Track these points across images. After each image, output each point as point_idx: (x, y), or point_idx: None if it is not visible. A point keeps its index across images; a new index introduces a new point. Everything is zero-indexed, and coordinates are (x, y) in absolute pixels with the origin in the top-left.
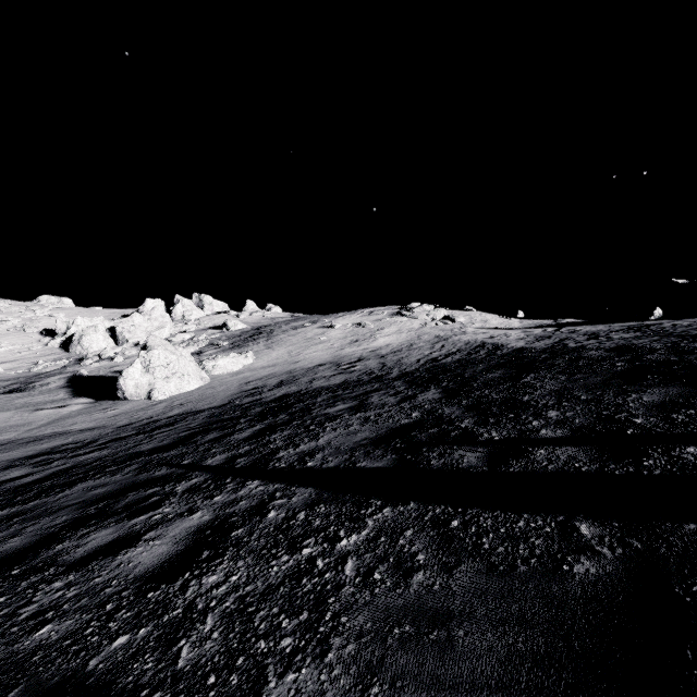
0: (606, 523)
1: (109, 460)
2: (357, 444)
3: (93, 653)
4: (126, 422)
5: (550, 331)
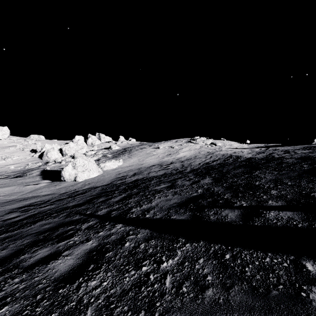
0: None
1: (54, 210)
2: (171, 206)
3: None
4: (64, 191)
5: (263, 149)
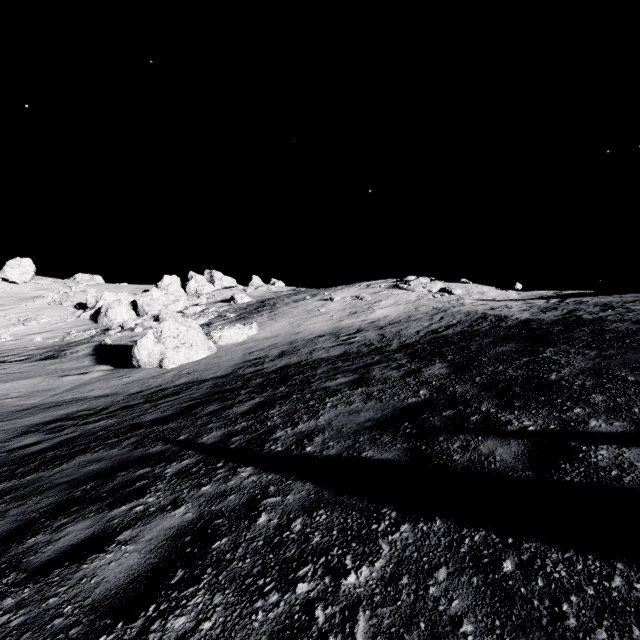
0: None
1: (113, 430)
2: (361, 427)
3: None
4: (138, 389)
5: (554, 302)
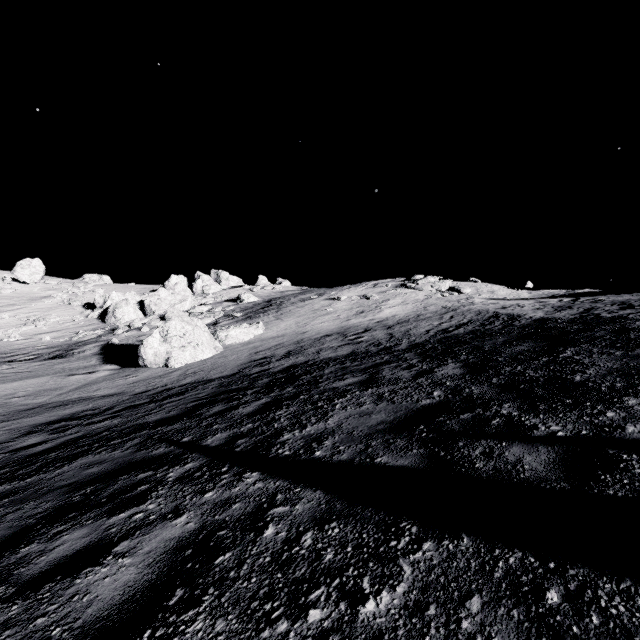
0: None
1: (116, 430)
2: (373, 430)
3: None
4: (143, 389)
5: (567, 301)
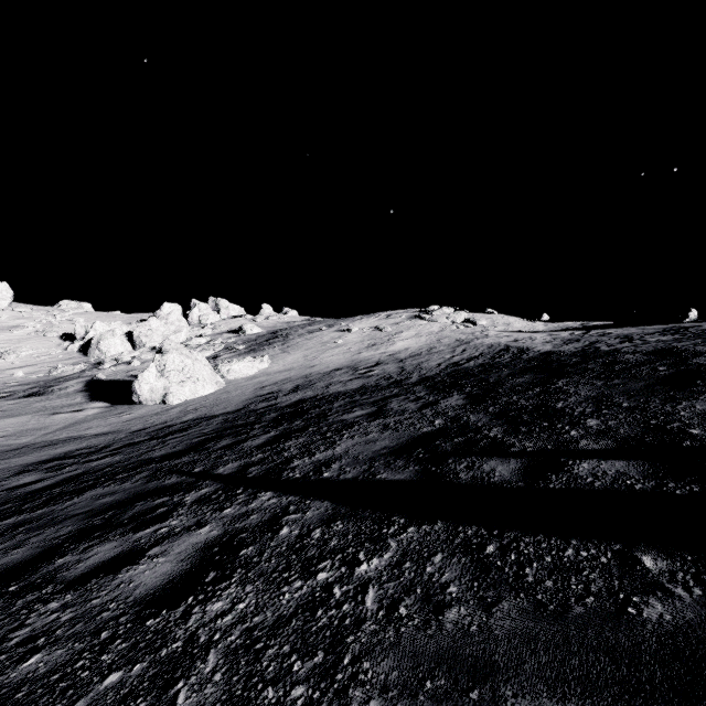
0: (674, 555)
1: (120, 466)
2: (377, 454)
3: (81, 693)
4: (141, 426)
5: (578, 334)
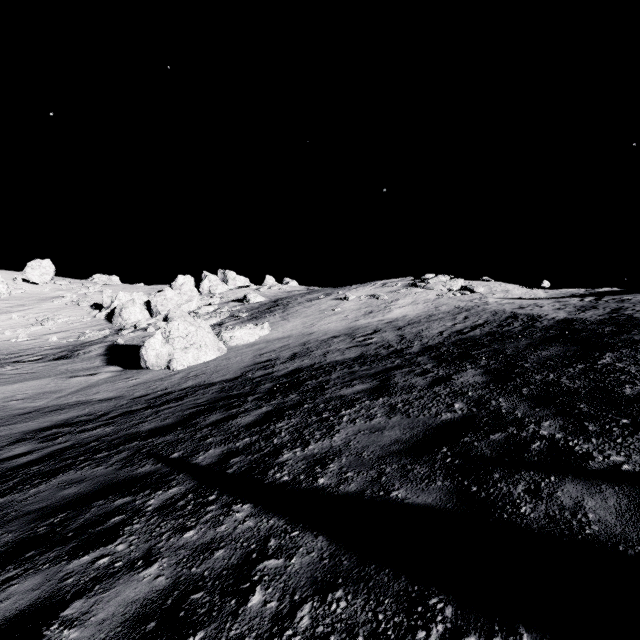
0: None
1: (106, 441)
2: (386, 451)
3: None
4: (143, 392)
5: (589, 301)
